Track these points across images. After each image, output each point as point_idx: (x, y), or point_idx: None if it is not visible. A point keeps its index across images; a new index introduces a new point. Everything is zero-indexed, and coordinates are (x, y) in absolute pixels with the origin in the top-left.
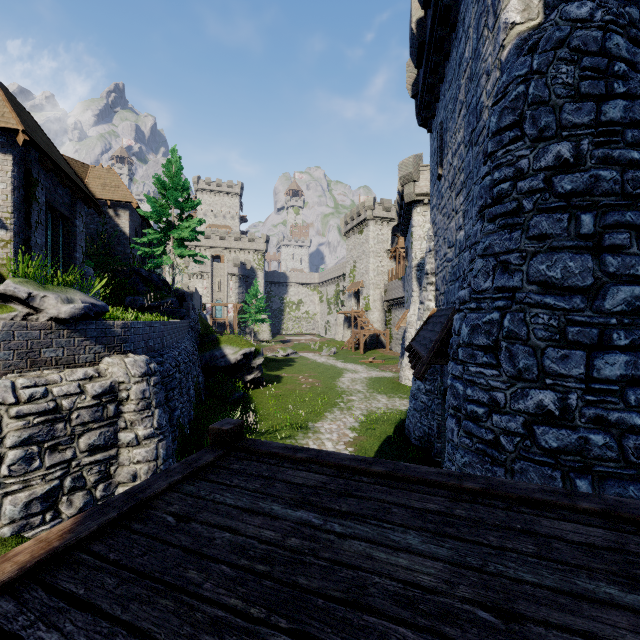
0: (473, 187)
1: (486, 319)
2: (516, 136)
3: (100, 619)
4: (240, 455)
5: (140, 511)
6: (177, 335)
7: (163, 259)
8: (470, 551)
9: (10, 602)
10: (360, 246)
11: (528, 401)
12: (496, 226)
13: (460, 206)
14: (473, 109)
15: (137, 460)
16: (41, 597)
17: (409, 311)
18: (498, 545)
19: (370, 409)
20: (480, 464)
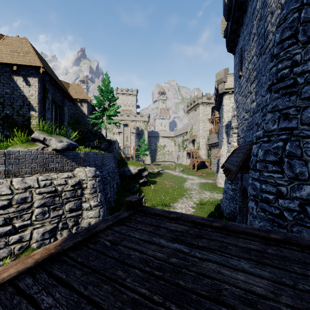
0: (262, 77)
1: (274, 146)
2: (292, 42)
3: (73, 292)
4: (141, 214)
5: (92, 238)
6: (108, 160)
7: (102, 125)
8: (283, 275)
9: (30, 278)
10: (195, 117)
11: (302, 192)
12: (279, 94)
13: (253, 89)
14: (262, 35)
15: (90, 216)
16: (44, 277)
17: (221, 149)
18: (301, 273)
19: (201, 198)
20: (270, 227)
